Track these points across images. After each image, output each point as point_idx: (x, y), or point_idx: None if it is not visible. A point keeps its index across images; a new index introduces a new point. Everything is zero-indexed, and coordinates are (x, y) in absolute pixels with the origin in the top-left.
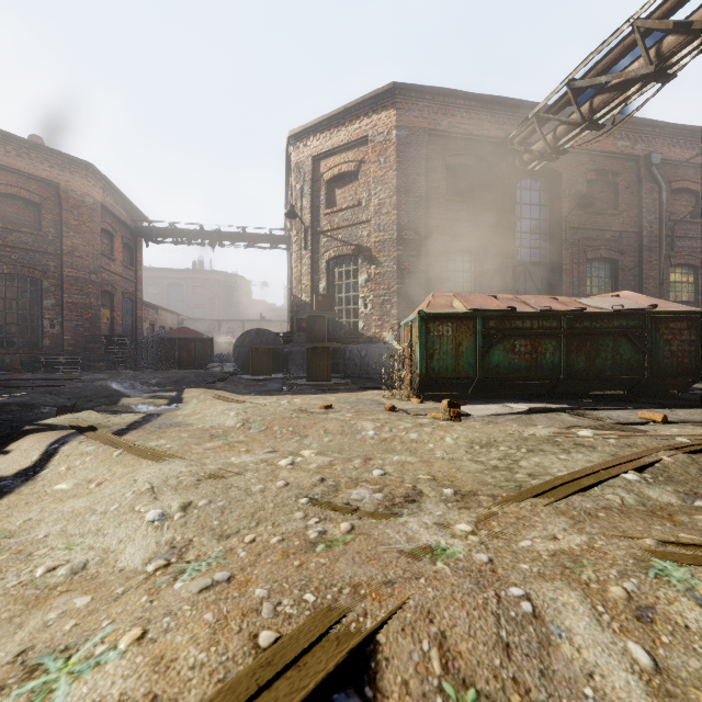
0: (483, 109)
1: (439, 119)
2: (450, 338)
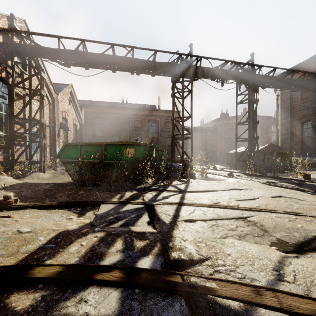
0: (315, 60)
1: (295, 76)
2: (229, 157)
